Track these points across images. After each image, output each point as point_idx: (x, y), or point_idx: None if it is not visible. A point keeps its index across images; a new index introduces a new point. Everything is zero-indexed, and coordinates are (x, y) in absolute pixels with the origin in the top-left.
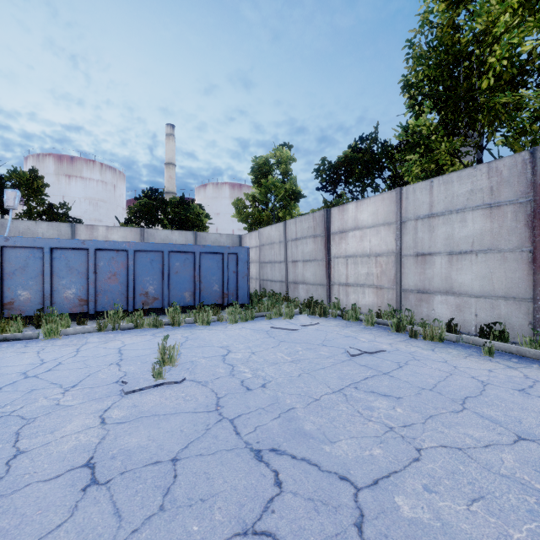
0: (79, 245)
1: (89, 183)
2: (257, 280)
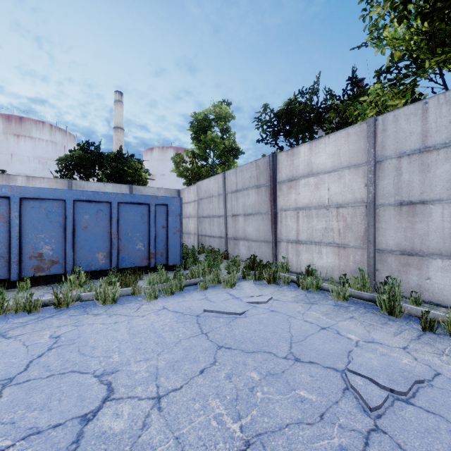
0: None
1: (38, 143)
2: (196, 235)
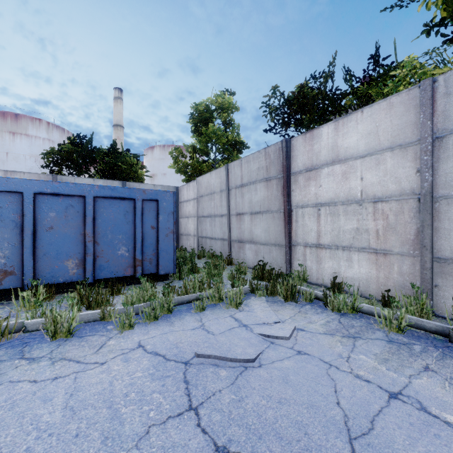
0: None
1: (34, 141)
2: (195, 237)
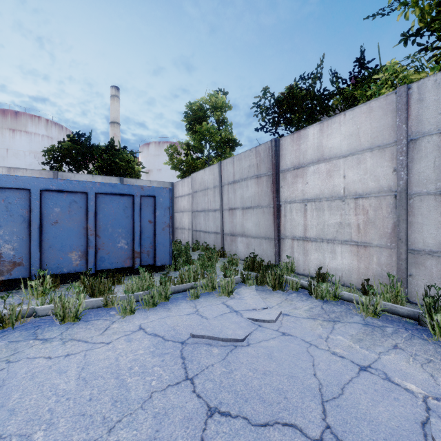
0: None
1: (33, 137)
2: (190, 231)
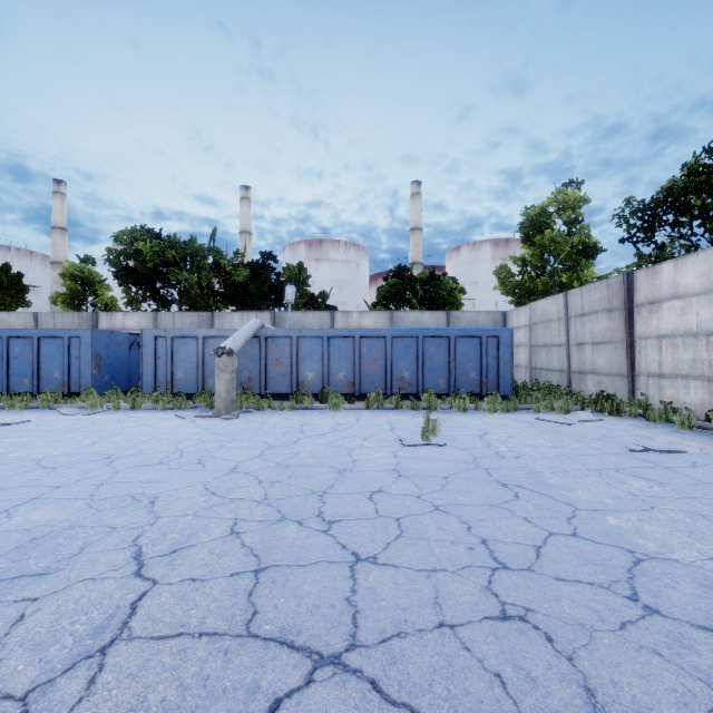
0: (348, 334)
1: (334, 265)
2: (527, 369)
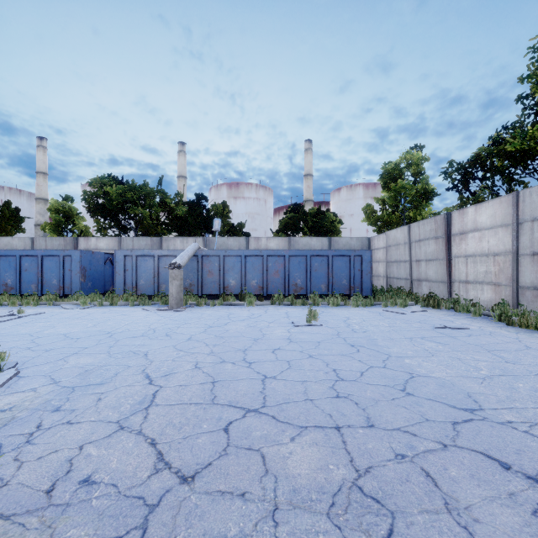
0: (259, 253)
1: (248, 201)
2: (384, 278)
